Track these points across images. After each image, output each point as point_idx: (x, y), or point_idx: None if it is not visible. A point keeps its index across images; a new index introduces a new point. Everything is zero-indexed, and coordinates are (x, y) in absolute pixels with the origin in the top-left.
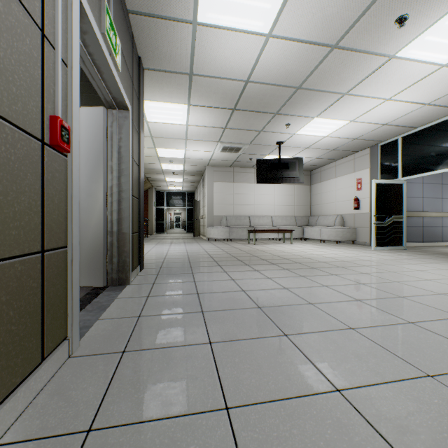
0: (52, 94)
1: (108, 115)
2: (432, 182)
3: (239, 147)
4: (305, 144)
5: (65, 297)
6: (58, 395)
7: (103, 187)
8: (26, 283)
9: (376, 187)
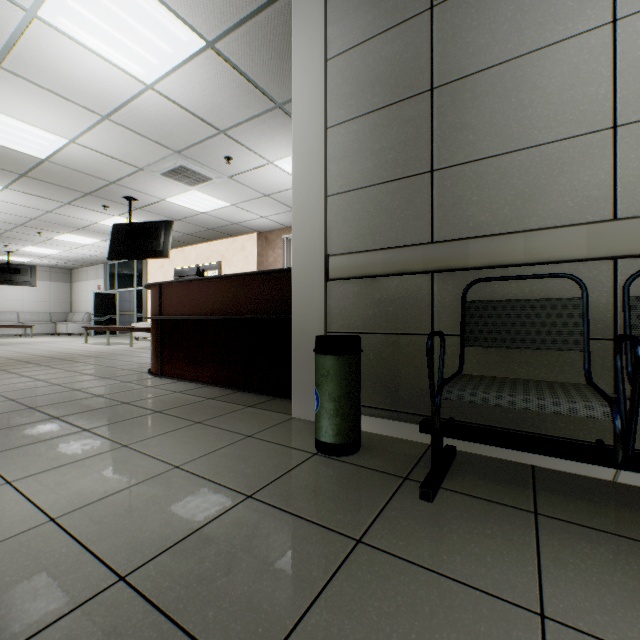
0: None
1: None
2: None
3: None
4: (40, 255)
5: None
6: None
7: None
8: None
9: (96, 295)
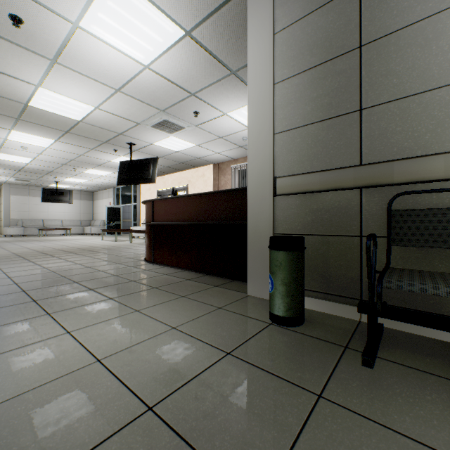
0: None
1: None
2: None
3: (29, 180)
4: (75, 183)
5: None
6: None
7: None
8: None
9: (108, 208)
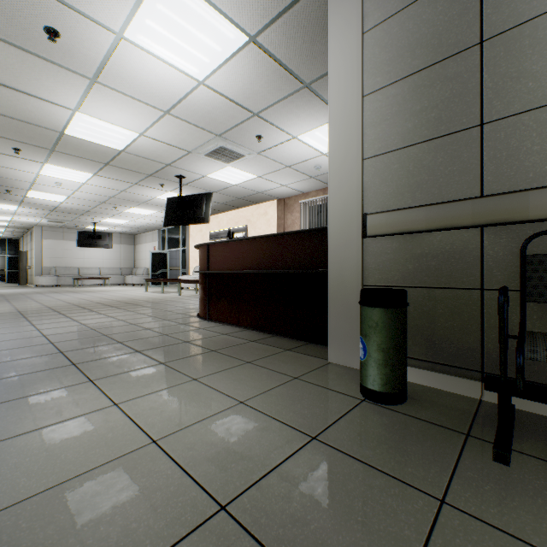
0: None
1: None
2: None
3: (63, 221)
4: (114, 225)
5: None
6: None
7: None
8: None
9: (152, 254)
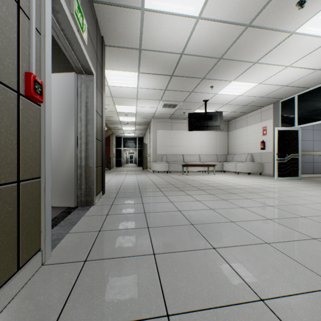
0: (27, 55)
1: (78, 78)
2: (320, 129)
3: (176, 104)
4: (224, 101)
5: (39, 217)
6: (29, 300)
7: (74, 132)
8: (2, 208)
9: (278, 132)
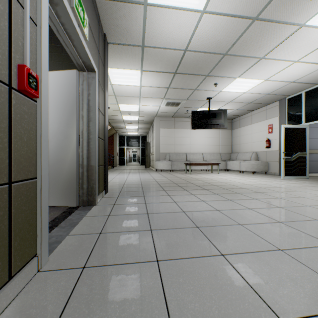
0: (21, 46)
1: (80, 76)
2: None
3: (179, 102)
4: (228, 99)
5: (35, 221)
6: (20, 314)
7: (76, 130)
8: None
9: (285, 130)
